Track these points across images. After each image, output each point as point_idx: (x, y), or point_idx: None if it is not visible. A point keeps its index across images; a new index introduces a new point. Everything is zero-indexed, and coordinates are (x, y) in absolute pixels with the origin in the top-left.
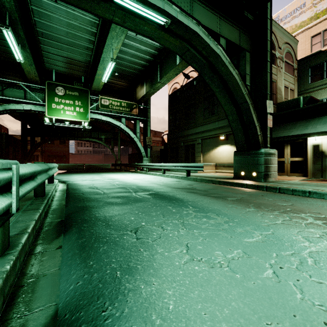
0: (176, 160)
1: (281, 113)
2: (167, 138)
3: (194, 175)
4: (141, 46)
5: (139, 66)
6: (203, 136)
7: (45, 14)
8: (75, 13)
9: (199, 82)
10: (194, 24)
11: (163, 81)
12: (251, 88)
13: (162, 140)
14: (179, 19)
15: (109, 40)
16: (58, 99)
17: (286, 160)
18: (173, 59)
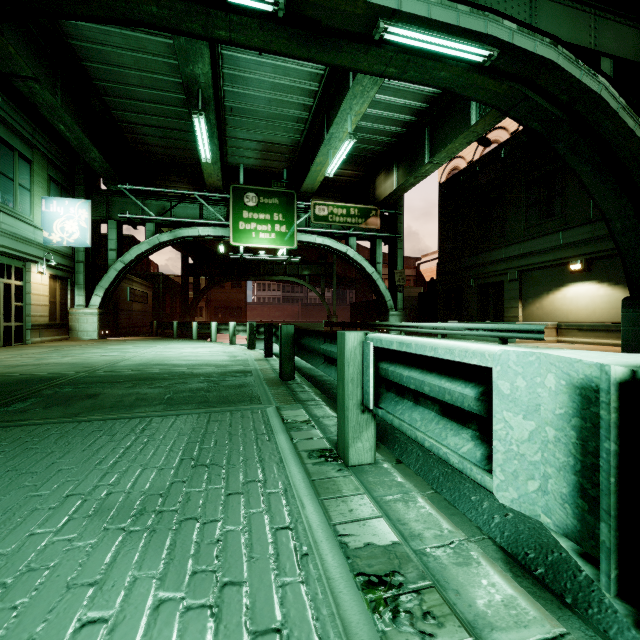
0: (456, 315)
1: None
2: (437, 271)
3: None
4: (395, 99)
5: (386, 136)
6: (525, 265)
7: (240, 78)
8: (288, 65)
9: (514, 149)
10: (546, 45)
11: (437, 160)
12: None
13: (417, 275)
14: (516, 45)
15: (347, 102)
16: (248, 213)
17: None
18: (462, 112)
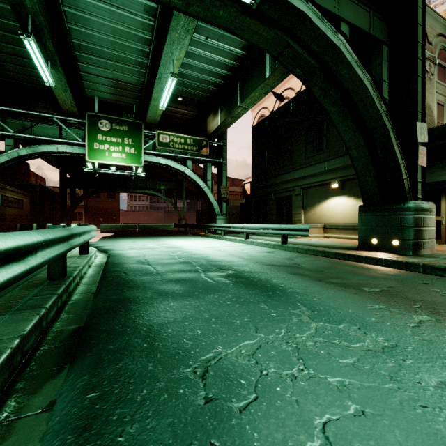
0: (263, 219)
1: (435, 145)
2: (251, 188)
3: (293, 242)
4: (213, 55)
5: (211, 85)
6: (305, 184)
7: (82, 18)
8: (122, 13)
9: (298, 104)
10: None
11: (245, 105)
12: (390, 103)
13: (243, 191)
14: None
15: (168, 46)
16: (102, 136)
17: (445, 219)
18: (260, 70)
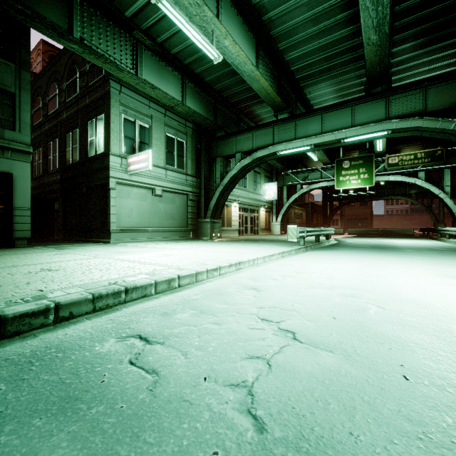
0: None
1: None
2: None
3: None
4: None
5: None
6: None
7: None
8: None
9: None
10: (416, 120)
11: None
12: None
13: None
14: (396, 128)
15: None
16: (344, 172)
17: None
18: None
